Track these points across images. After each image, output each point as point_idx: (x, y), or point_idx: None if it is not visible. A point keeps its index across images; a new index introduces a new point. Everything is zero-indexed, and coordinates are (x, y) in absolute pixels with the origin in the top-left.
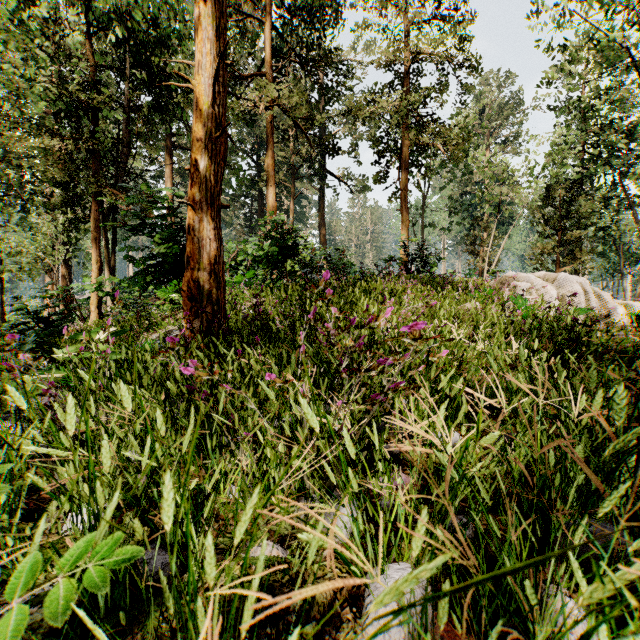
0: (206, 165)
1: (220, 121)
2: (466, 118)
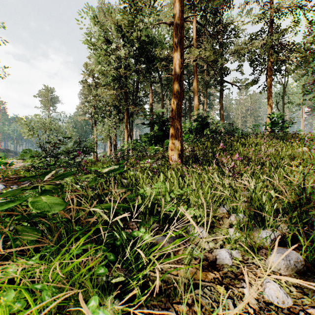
0: (177, 103)
1: (181, 86)
2: (314, 36)
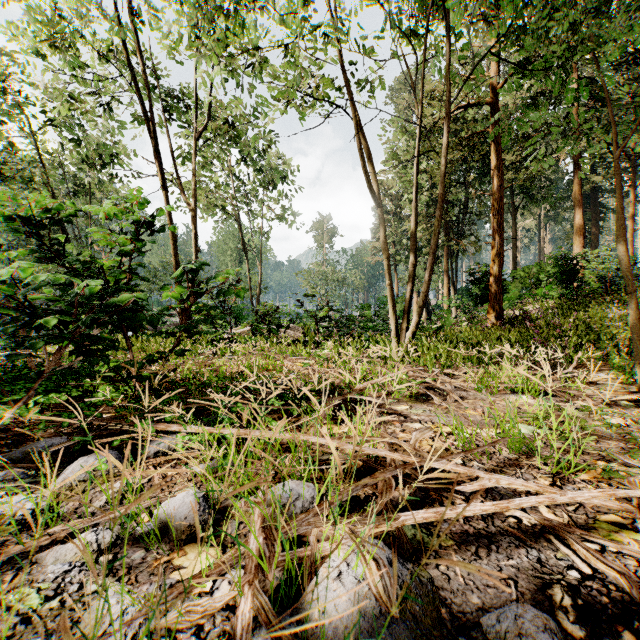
0: (495, 269)
1: (500, 253)
2: None
